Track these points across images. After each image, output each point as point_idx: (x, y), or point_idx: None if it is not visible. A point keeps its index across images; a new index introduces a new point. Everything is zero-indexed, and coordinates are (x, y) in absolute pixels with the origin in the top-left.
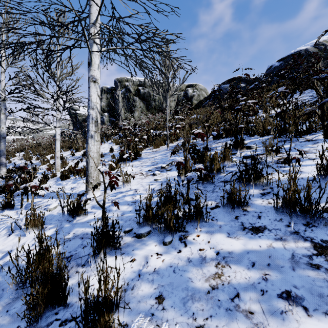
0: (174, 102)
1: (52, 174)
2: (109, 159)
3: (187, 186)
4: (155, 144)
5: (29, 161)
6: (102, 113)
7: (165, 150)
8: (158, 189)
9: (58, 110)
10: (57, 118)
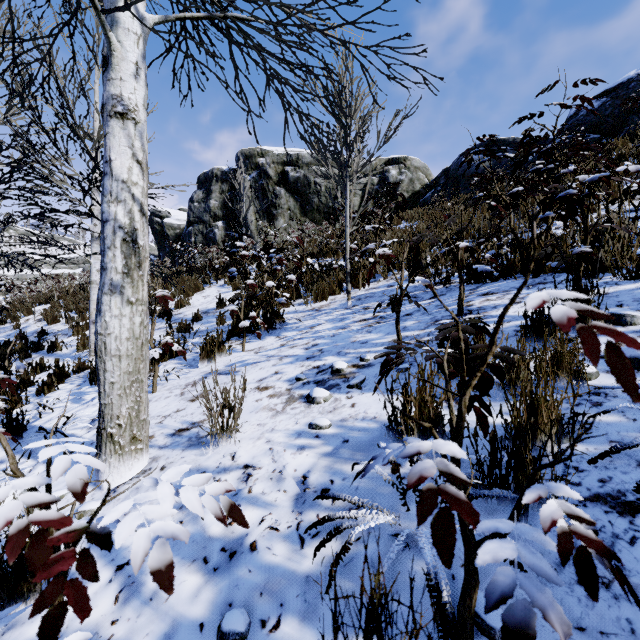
0: (359, 197)
1: (77, 364)
2: (212, 325)
3: (468, 573)
4: (318, 292)
5: (21, 335)
6: (212, 222)
7: (341, 309)
8: (320, 483)
9: (93, 216)
10: (94, 233)
